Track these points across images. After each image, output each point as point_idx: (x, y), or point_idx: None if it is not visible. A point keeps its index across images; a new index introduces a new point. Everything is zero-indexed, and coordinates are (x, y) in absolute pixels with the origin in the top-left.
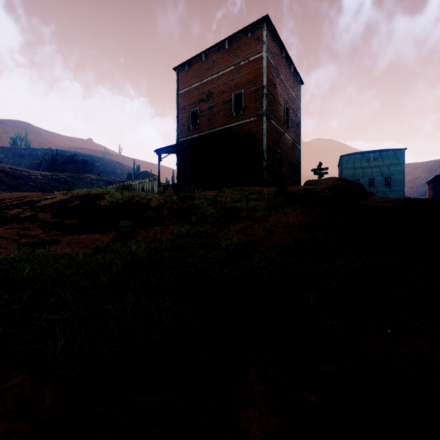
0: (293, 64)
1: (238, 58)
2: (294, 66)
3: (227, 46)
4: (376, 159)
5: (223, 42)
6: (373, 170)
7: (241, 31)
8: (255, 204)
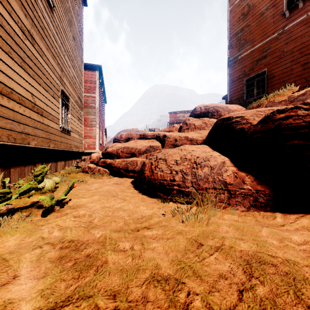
0: None
1: None
2: None
3: None
4: None
5: None
6: None
7: None
8: None
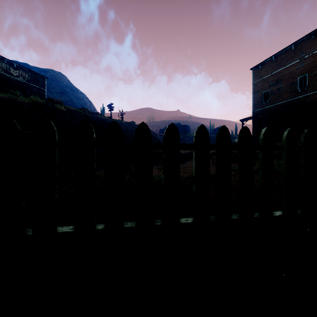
0: None
1: (303, 54)
2: None
3: (293, 48)
4: None
5: (290, 46)
6: None
7: (305, 36)
8: None
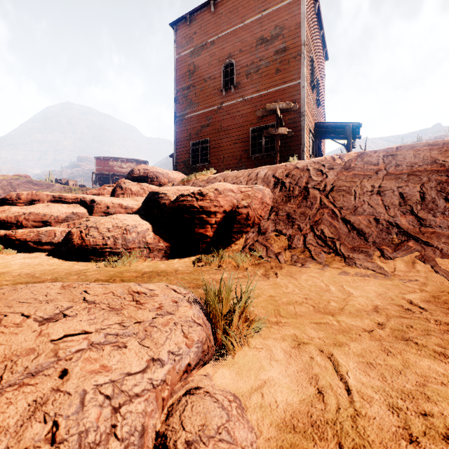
0: None
1: None
2: None
3: None
4: None
5: None
6: None
7: None
8: None
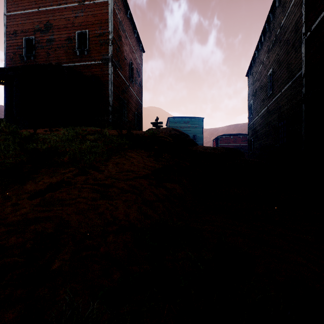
0: (136, 30)
1: None
2: (137, 32)
3: None
4: (189, 122)
5: None
6: (187, 130)
7: None
8: (90, 145)
